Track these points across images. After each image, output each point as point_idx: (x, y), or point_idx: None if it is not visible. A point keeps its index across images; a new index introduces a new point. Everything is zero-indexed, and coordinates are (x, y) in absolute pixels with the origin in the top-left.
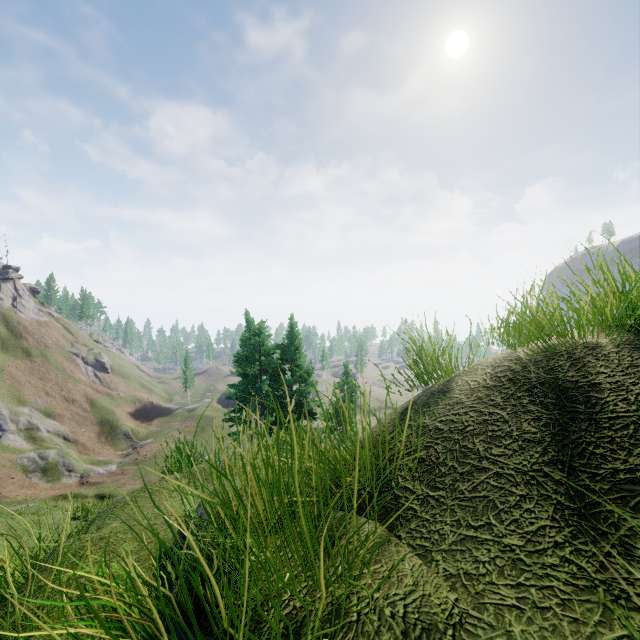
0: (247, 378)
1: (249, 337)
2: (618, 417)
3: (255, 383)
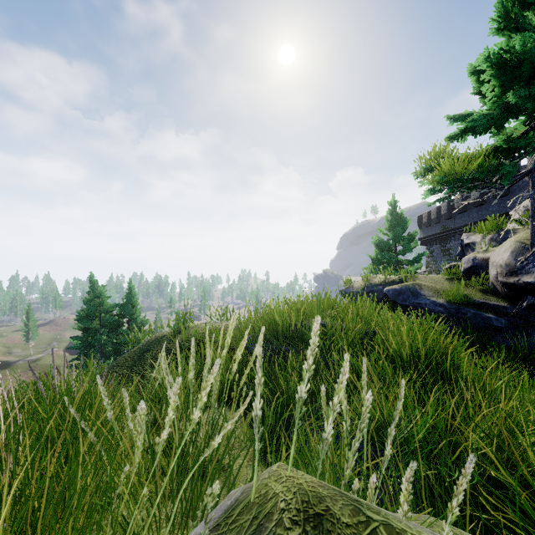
0: (87, 331)
1: (89, 299)
2: (145, 359)
3: (94, 335)
